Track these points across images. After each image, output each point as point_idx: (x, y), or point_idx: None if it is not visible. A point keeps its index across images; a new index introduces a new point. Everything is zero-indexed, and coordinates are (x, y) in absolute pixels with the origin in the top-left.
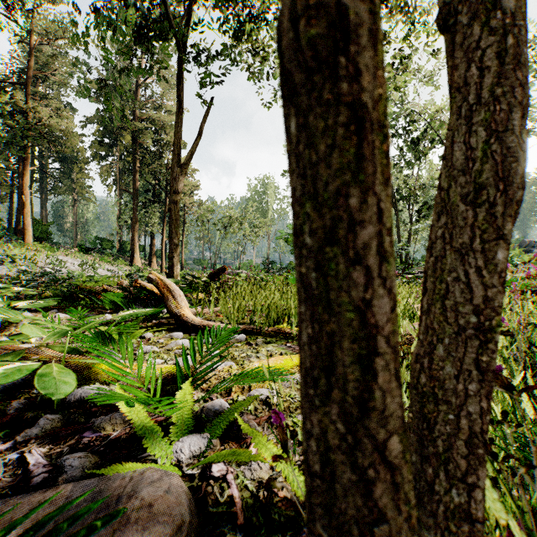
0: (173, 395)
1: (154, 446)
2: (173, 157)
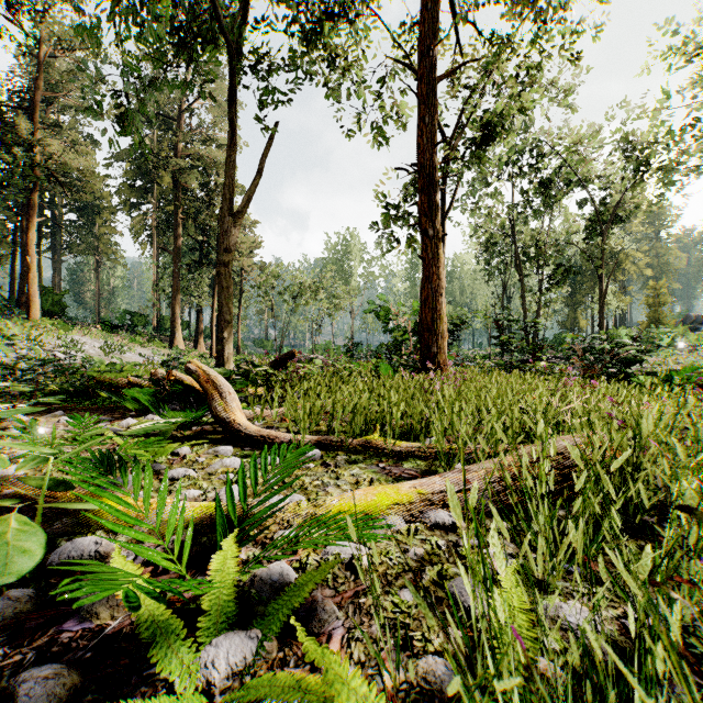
0: (210, 552)
1: (169, 658)
2: (223, 203)
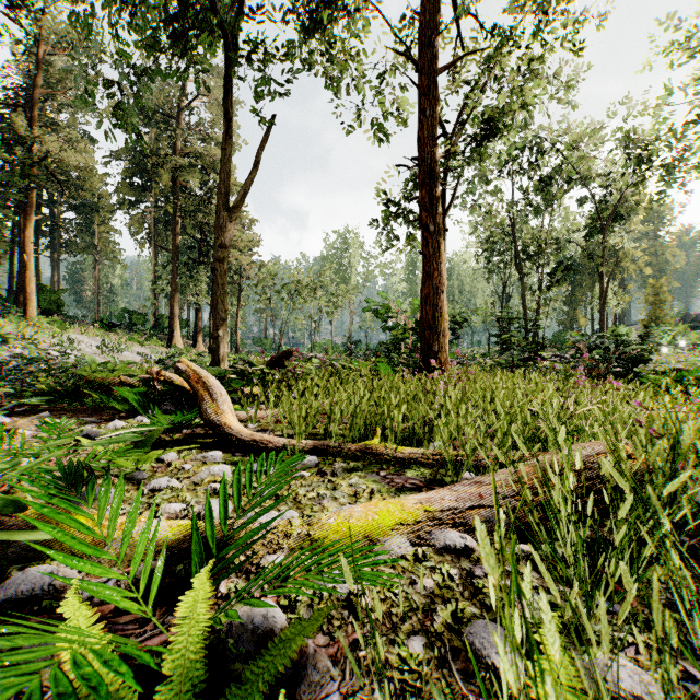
0: (186, 583)
1: None
2: (218, 197)
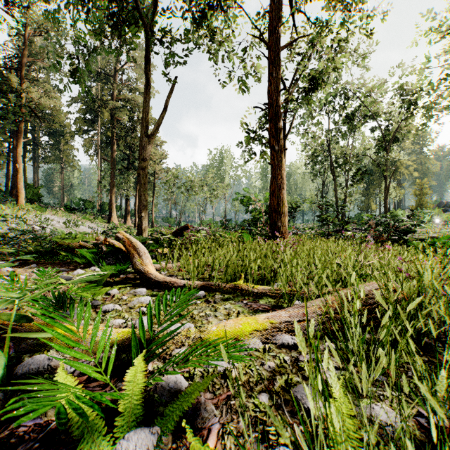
0: (128, 365)
1: None
2: (141, 128)
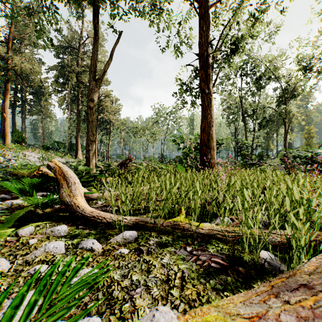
0: None
1: None
2: (89, 73)
